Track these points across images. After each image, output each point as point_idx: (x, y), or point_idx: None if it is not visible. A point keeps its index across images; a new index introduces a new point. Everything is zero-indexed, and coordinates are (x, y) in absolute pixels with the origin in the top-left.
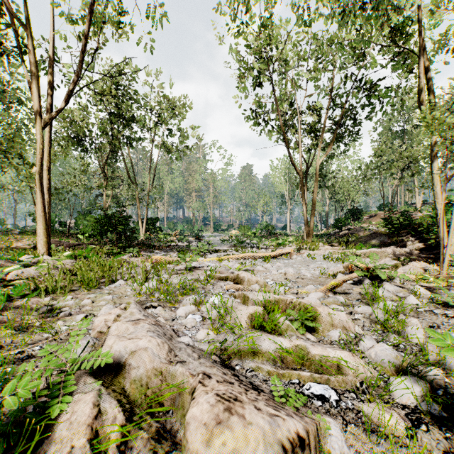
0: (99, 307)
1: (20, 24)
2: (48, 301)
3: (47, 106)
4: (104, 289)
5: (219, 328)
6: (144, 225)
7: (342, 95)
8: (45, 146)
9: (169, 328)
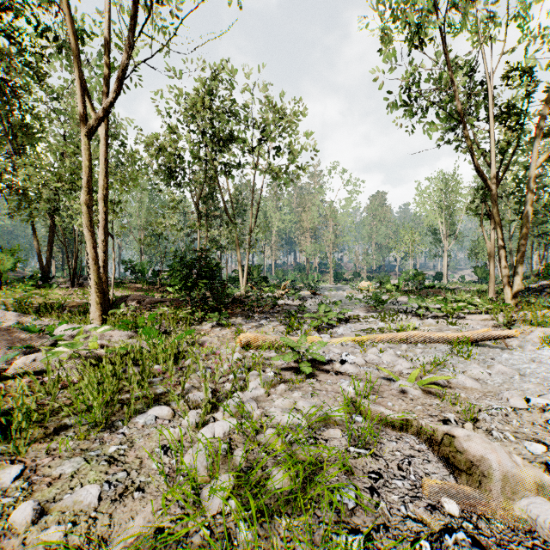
0: None
1: None
2: None
3: None
4: (116, 435)
5: None
6: (245, 275)
7: None
8: (102, 166)
9: None
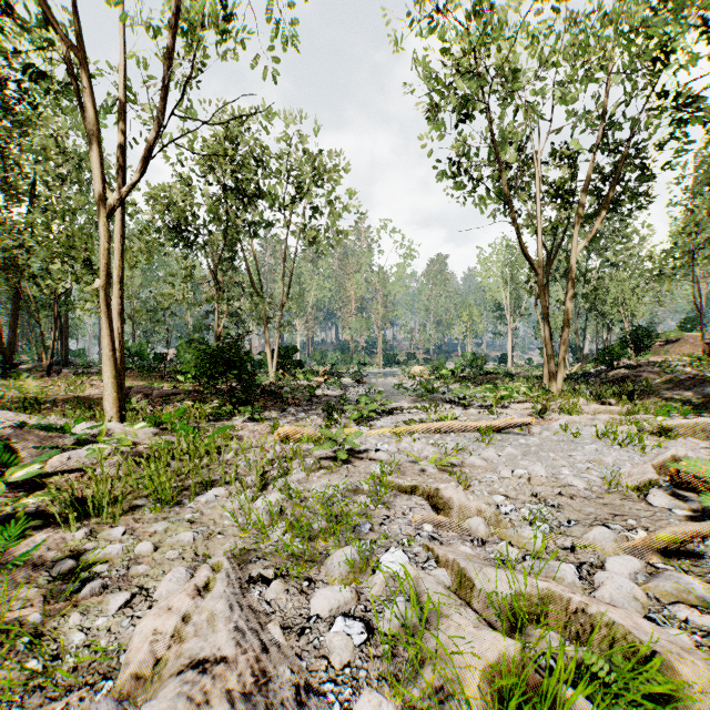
0: (163, 567)
1: (73, 50)
2: (79, 541)
3: (120, 181)
4: (186, 508)
5: (410, 705)
6: (275, 360)
7: (619, 125)
8: (117, 244)
9: (289, 678)
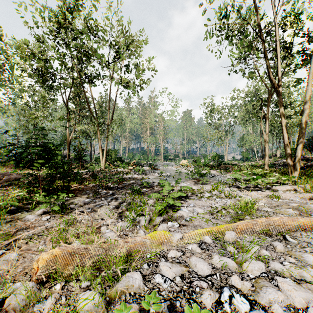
0: None
1: None
2: None
3: None
4: None
5: None
6: (104, 156)
7: None
8: None
9: None
